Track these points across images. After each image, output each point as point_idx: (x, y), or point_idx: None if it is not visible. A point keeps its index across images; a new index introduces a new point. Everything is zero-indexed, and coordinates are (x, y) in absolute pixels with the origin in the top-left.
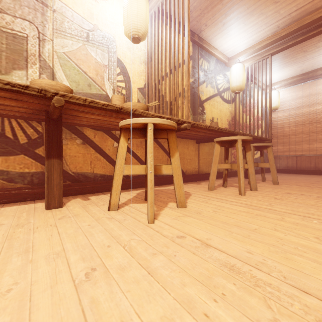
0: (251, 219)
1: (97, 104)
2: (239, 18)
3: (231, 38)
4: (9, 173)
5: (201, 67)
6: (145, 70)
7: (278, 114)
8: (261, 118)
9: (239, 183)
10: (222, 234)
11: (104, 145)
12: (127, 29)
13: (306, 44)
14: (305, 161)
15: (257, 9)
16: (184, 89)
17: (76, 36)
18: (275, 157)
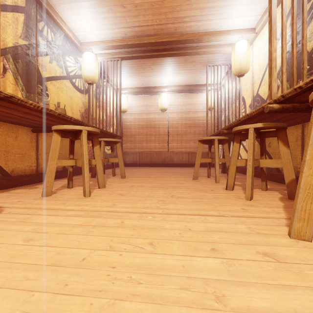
0: (84, 238)
1: None
2: None
3: (82, 19)
4: None
5: (42, 32)
6: None
7: (127, 117)
8: (113, 115)
9: (84, 183)
10: (5, 311)
11: None
12: None
13: (145, 62)
14: (144, 157)
15: (107, 1)
16: (9, 49)
17: None
18: (125, 153)
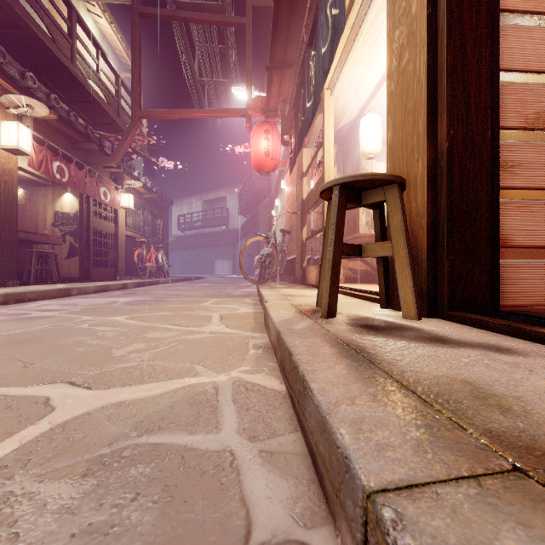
0: None
1: None
2: None
3: None
4: (354, 269)
5: None
6: None
7: None
8: None
9: None
10: None
11: None
12: None
13: None
14: None
15: None
16: None
17: None
18: None
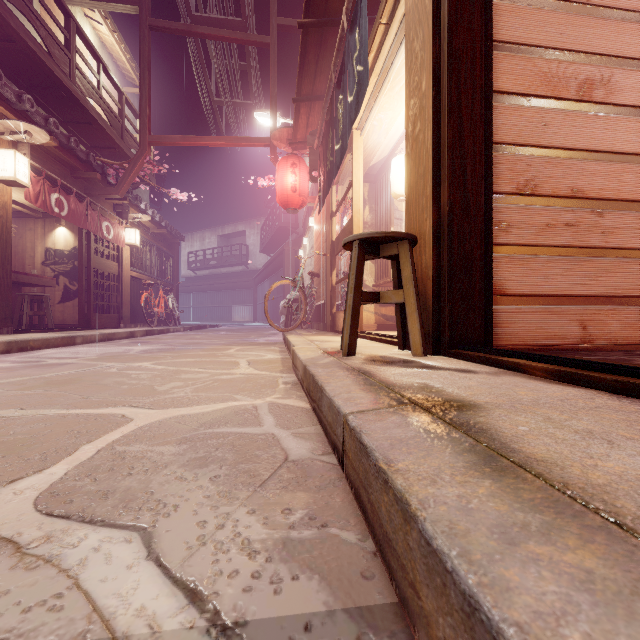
0: None
1: None
2: None
3: None
4: (387, 316)
5: None
6: None
7: None
8: None
9: None
10: None
11: None
12: None
13: None
14: None
15: None
16: None
17: None
18: None
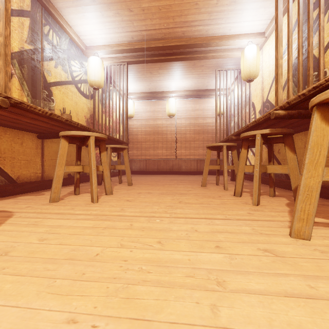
0: (96, 238)
1: None
2: (96, 3)
3: (88, 22)
4: None
5: (47, 37)
6: None
7: (134, 122)
8: (119, 121)
9: (92, 189)
10: (33, 292)
11: None
12: None
13: (152, 66)
14: (151, 164)
15: (114, 5)
16: (15, 54)
17: None
18: (131, 160)
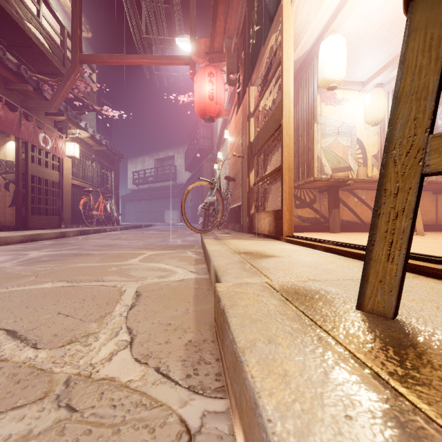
0: None
1: (365, 180)
2: None
3: None
4: (302, 217)
5: (440, 115)
6: (378, 139)
7: None
8: None
9: None
10: None
11: (348, 200)
12: (369, 120)
13: None
14: None
15: None
16: None
17: (332, 134)
18: None
